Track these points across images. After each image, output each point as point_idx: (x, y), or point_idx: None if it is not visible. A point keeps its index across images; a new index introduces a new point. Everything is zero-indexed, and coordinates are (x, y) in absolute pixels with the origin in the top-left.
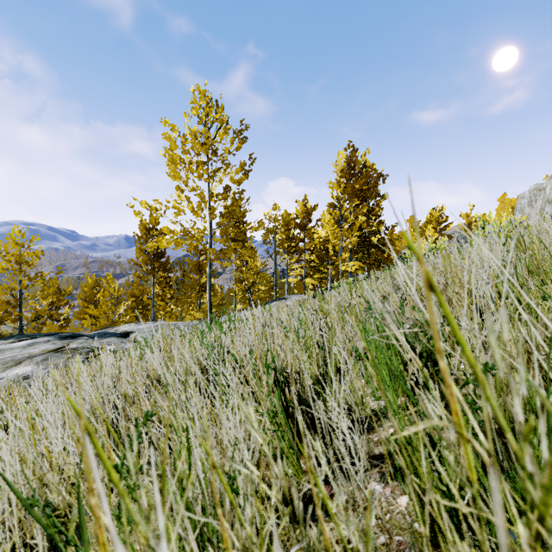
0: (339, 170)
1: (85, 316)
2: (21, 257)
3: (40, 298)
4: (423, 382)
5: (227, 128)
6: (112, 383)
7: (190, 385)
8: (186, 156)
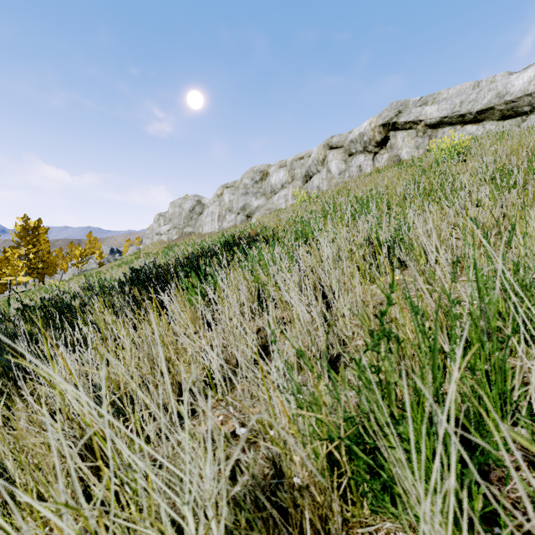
0: (18, 228)
1: None
2: None
3: None
4: None
5: None
6: None
7: None
8: None
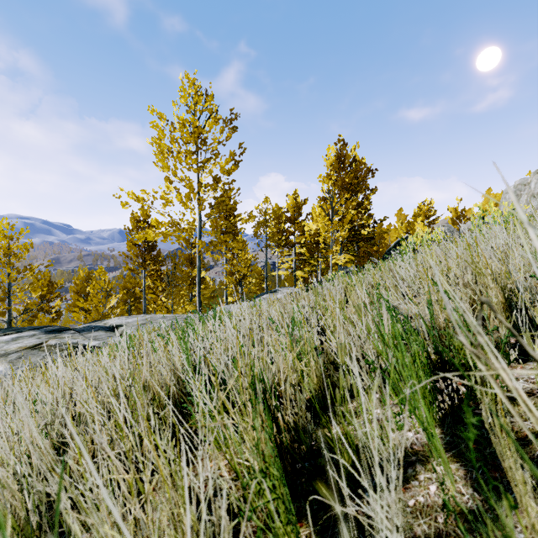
0: (329, 164)
1: (75, 309)
2: (10, 250)
3: (31, 291)
4: (461, 406)
5: (217, 118)
6: (63, 400)
7: (162, 400)
8: (174, 145)
